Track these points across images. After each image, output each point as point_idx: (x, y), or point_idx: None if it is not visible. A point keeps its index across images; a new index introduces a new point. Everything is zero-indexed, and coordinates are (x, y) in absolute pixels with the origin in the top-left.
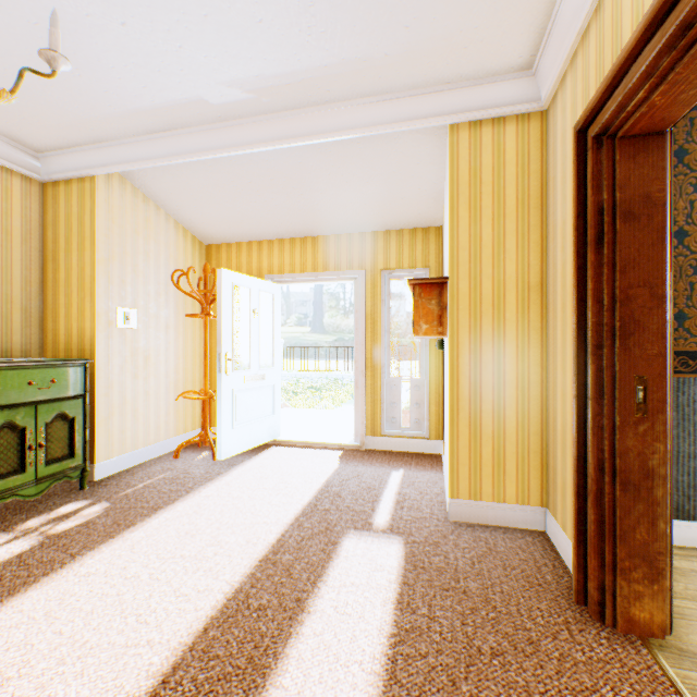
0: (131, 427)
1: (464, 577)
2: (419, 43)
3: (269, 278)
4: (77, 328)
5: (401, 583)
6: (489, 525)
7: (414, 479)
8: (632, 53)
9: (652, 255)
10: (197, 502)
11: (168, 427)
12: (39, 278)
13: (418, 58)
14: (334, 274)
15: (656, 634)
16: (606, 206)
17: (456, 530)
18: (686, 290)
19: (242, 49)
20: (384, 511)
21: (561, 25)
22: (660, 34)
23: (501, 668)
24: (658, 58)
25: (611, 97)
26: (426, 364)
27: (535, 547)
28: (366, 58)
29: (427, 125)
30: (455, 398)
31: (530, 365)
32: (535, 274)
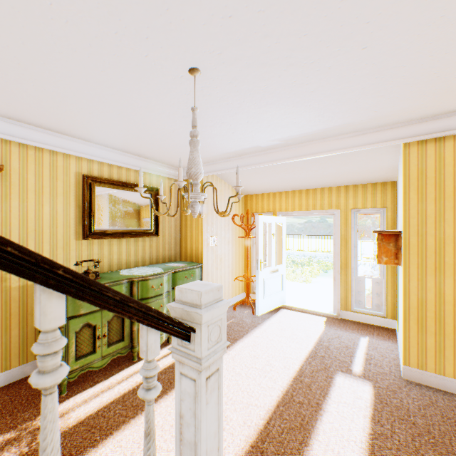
0: None
1: (413, 415)
2: (383, 114)
3: (279, 213)
4: (195, 247)
5: (373, 408)
6: (432, 387)
7: (376, 345)
8: None
9: None
10: (253, 339)
11: (228, 293)
12: (179, 223)
13: (382, 118)
14: (319, 212)
15: None
16: None
17: (408, 386)
18: None
19: (283, 130)
20: (358, 363)
21: None
22: None
23: None
24: None
25: None
26: (383, 269)
27: None
28: (349, 123)
29: (387, 145)
30: (407, 306)
31: None
32: None
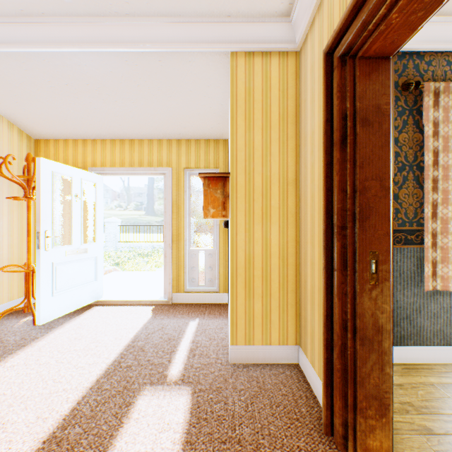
0: None
1: (239, 424)
2: None
3: (93, 170)
4: None
5: (184, 442)
6: (260, 364)
7: (206, 327)
8: None
9: (382, 154)
10: None
11: None
12: None
13: None
14: (148, 170)
15: None
16: (348, 113)
17: (235, 373)
18: None
19: None
20: (179, 361)
21: None
22: None
23: None
24: None
25: (356, 18)
26: (217, 238)
27: (292, 380)
28: None
29: (213, 49)
30: (235, 266)
31: (289, 240)
32: (292, 173)
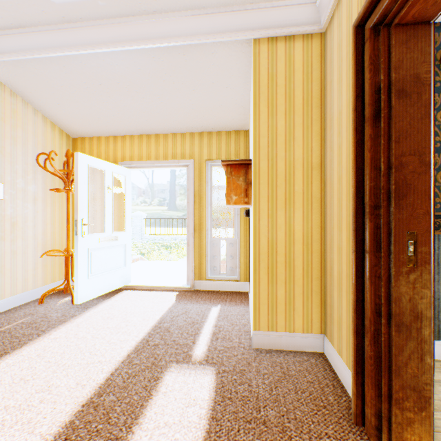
0: None
1: (264, 406)
2: None
3: (122, 164)
4: None
5: (210, 418)
6: (283, 350)
7: (228, 313)
8: None
9: (421, 127)
10: (44, 345)
11: (36, 279)
12: None
13: None
14: (172, 162)
15: None
16: (382, 85)
17: (258, 357)
18: None
19: None
20: (203, 343)
21: None
22: None
23: None
24: None
25: None
26: (237, 228)
27: (318, 368)
28: None
29: (236, 38)
30: (257, 252)
31: (313, 226)
32: (316, 157)
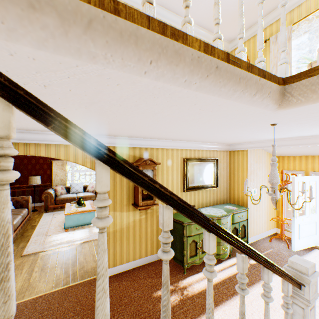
0: (255, 227)
1: None
2: None
3: (312, 173)
4: (241, 195)
5: None
6: None
7: None
8: None
9: None
10: None
11: (264, 227)
12: (228, 178)
13: None
14: None
15: None
16: None
17: None
18: None
19: None
20: None
21: None
22: None
23: None
24: None
25: None
26: None
27: None
28: None
29: None
30: None
31: None
32: None
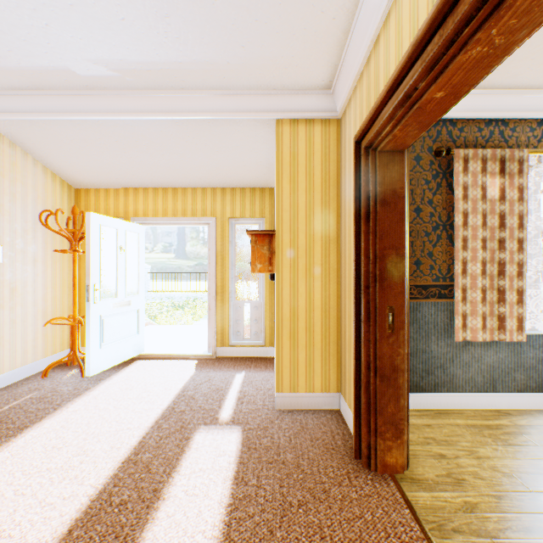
0: None
1: (284, 451)
2: (253, 59)
3: (135, 220)
4: None
5: (238, 463)
6: (303, 409)
7: (252, 379)
8: (382, 102)
9: (397, 229)
10: (65, 417)
11: (36, 350)
12: None
13: (253, 69)
14: (191, 220)
15: (399, 471)
16: (371, 194)
17: (281, 416)
18: (421, 246)
19: (107, 37)
20: (229, 407)
21: (347, 66)
22: (396, 96)
23: (304, 514)
24: (395, 110)
25: (373, 125)
26: (263, 290)
27: (332, 421)
28: (213, 62)
29: (260, 117)
30: (280, 319)
31: (331, 294)
32: (333, 232)
